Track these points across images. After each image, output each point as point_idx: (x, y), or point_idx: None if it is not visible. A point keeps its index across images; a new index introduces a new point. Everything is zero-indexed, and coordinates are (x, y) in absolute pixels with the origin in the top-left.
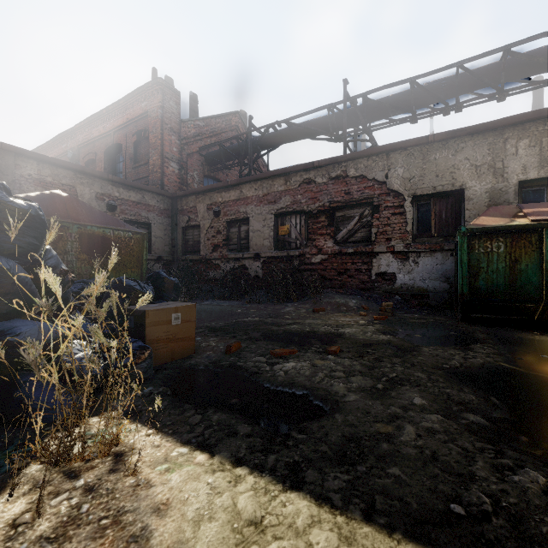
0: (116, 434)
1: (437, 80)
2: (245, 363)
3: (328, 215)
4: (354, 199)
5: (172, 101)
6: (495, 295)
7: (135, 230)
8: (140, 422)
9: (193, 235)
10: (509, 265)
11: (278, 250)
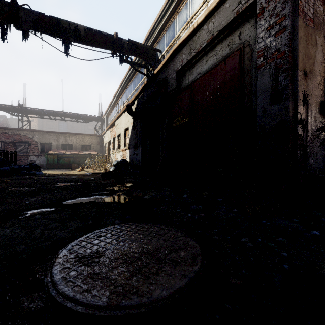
0: None
1: (49, 111)
2: None
3: (13, 143)
4: (23, 141)
5: None
6: (51, 164)
7: None
8: None
9: None
10: (53, 159)
11: None
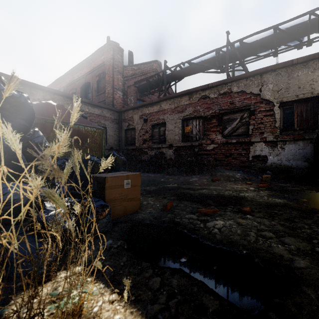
0: (78, 305)
1: (294, 25)
2: (181, 219)
3: (218, 118)
4: (237, 106)
5: (119, 54)
6: None
7: (98, 127)
8: (103, 281)
9: (131, 134)
10: None
11: (184, 142)
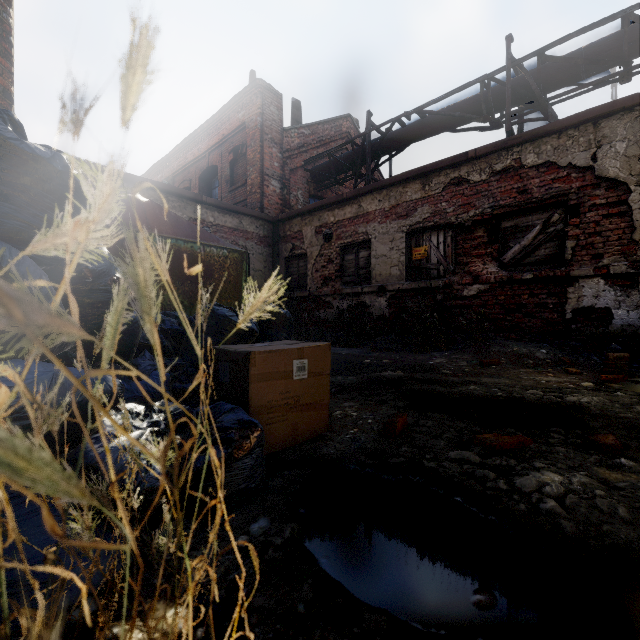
0: None
1: None
2: (438, 463)
3: (488, 227)
4: (534, 198)
5: (273, 106)
6: None
7: (232, 247)
8: None
9: (298, 267)
10: None
11: (411, 280)
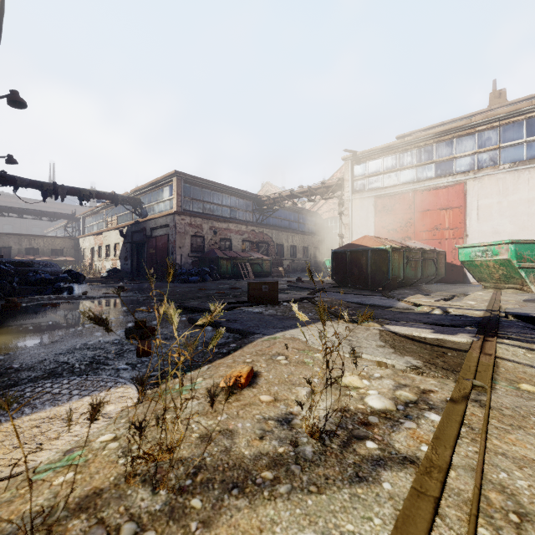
0: None
1: (2, 206)
2: None
3: None
4: None
5: None
6: None
7: None
8: None
9: None
10: None
11: None
